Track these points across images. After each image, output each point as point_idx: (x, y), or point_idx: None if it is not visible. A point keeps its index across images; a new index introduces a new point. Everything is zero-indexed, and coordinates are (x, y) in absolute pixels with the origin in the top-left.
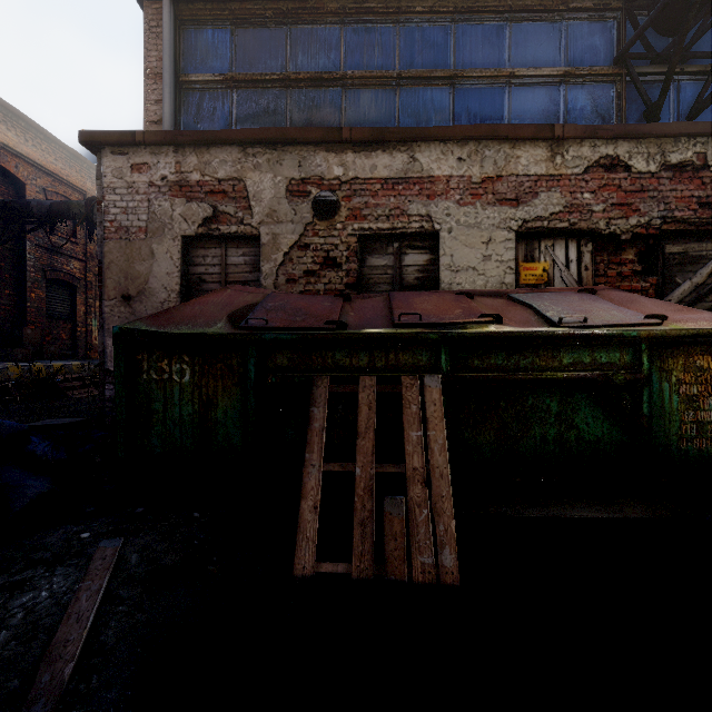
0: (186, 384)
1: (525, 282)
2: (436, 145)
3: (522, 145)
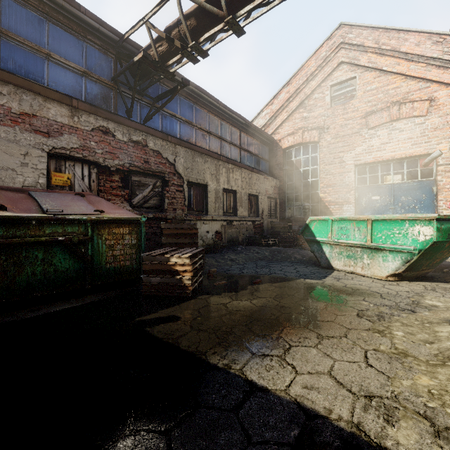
0: None
1: (56, 183)
2: None
3: (52, 102)
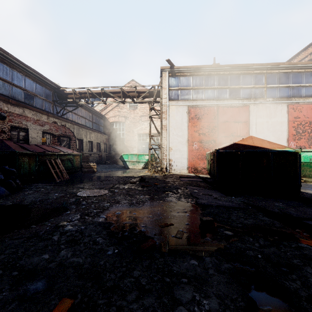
0: (27, 161)
1: (42, 141)
2: (28, 109)
3: (43, 115)
